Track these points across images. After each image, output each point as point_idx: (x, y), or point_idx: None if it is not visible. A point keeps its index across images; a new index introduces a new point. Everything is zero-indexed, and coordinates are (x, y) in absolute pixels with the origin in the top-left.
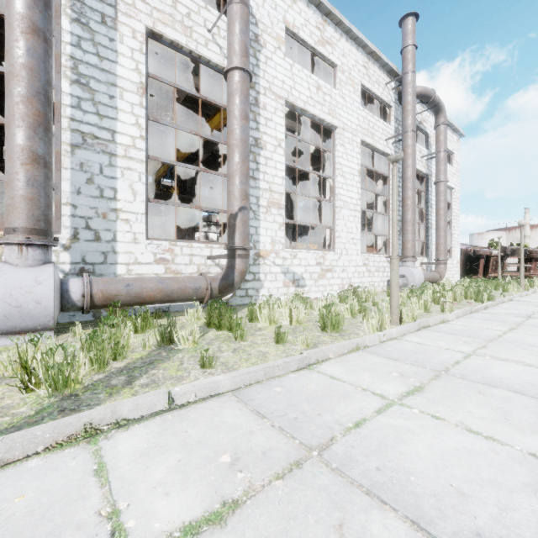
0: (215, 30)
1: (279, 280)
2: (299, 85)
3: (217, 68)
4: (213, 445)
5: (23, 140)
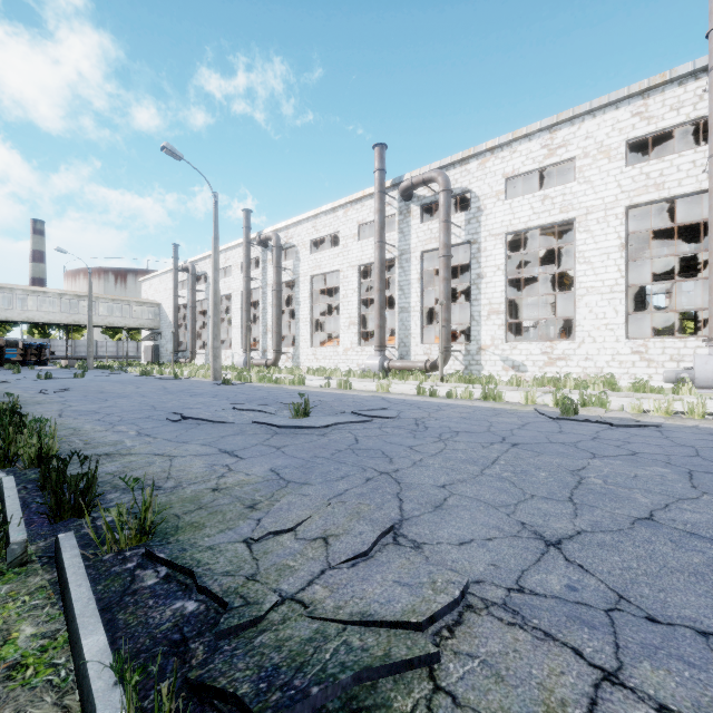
0: (451, 227)
1: (498, 365)
2: (520, 212)
3: (455, 245)
4: None
5: (376, 322)
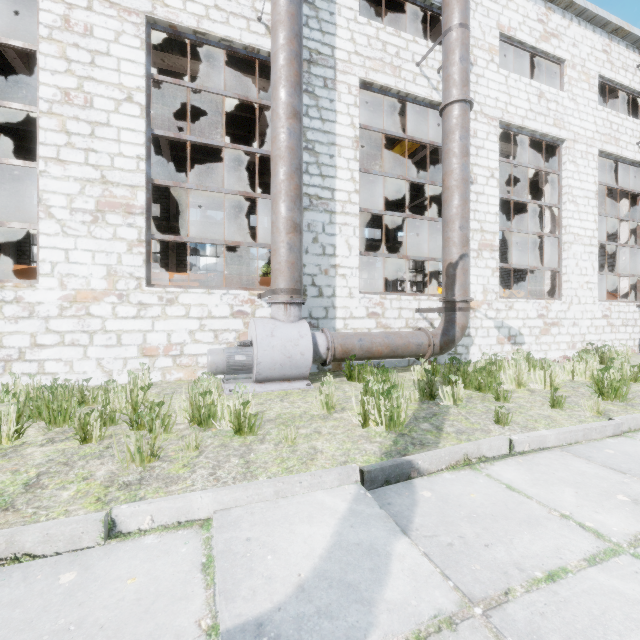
0: (423, 62)
1: (492, 336)
2: (516, 98)
3: (423, 102)
4: (595, 487)
5: (288, 213)
